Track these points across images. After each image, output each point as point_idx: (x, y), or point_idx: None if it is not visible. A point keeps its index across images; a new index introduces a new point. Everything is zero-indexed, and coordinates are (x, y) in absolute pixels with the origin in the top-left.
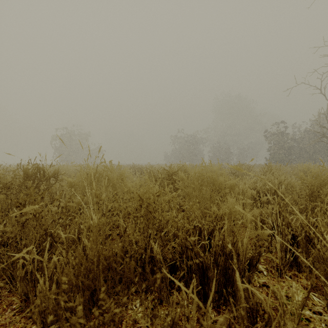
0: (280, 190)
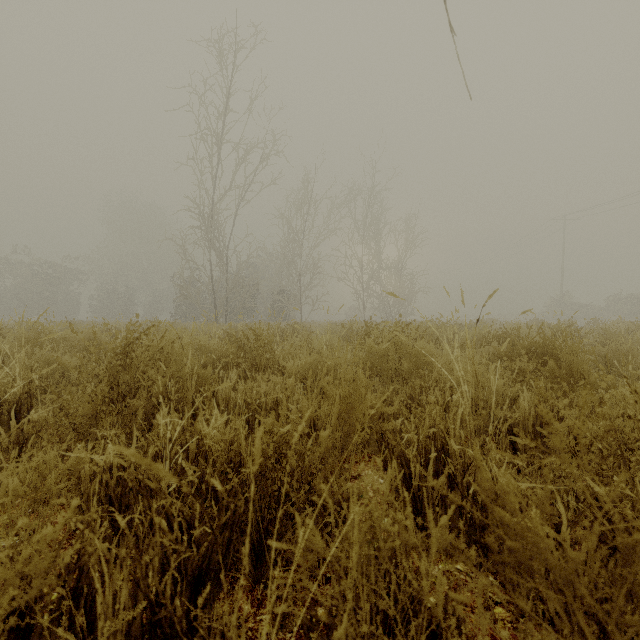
0: None
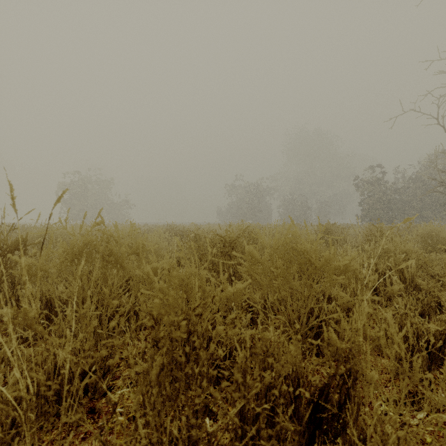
0: (409, 269)
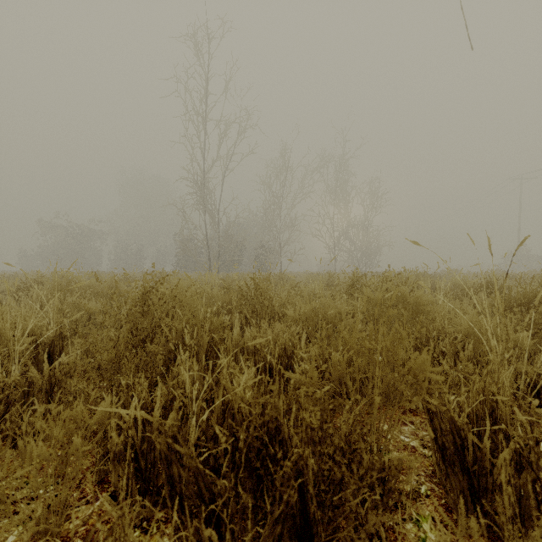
0: None
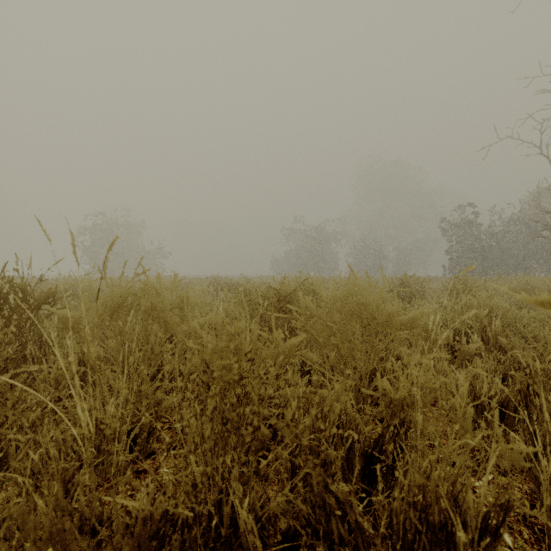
0: (493, 327)
